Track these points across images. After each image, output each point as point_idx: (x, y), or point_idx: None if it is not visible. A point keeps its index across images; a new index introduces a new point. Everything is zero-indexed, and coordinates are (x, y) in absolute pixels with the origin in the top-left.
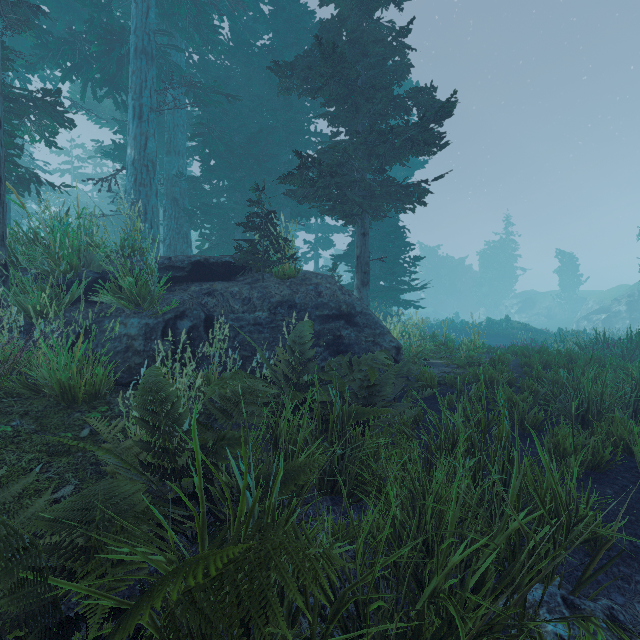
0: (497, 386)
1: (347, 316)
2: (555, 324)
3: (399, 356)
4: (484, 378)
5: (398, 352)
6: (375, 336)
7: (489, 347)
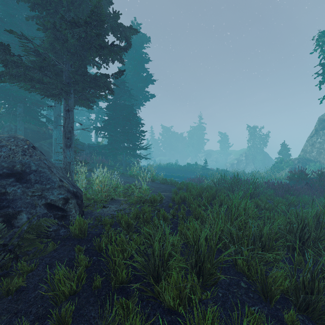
0: (132, 227)
1: (20, 174)
2: (219, 165)
3: (67, 205)
4: (124, 221)
5: (66, 202)
6: (44, 190)
7: (174, 182)
